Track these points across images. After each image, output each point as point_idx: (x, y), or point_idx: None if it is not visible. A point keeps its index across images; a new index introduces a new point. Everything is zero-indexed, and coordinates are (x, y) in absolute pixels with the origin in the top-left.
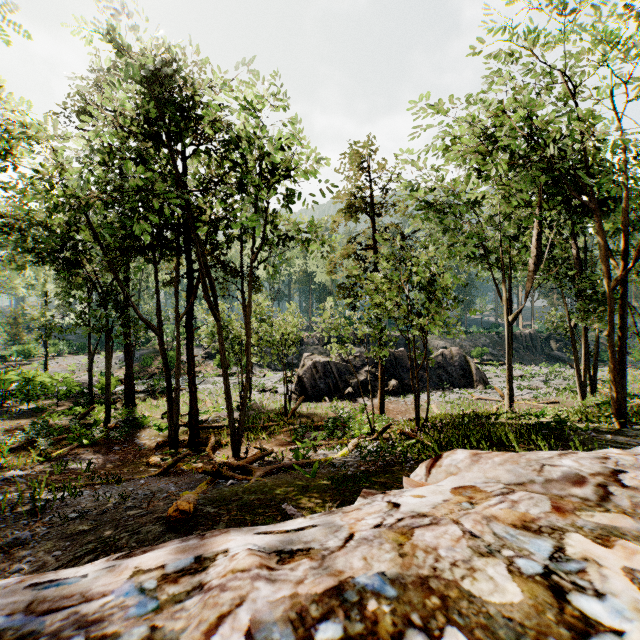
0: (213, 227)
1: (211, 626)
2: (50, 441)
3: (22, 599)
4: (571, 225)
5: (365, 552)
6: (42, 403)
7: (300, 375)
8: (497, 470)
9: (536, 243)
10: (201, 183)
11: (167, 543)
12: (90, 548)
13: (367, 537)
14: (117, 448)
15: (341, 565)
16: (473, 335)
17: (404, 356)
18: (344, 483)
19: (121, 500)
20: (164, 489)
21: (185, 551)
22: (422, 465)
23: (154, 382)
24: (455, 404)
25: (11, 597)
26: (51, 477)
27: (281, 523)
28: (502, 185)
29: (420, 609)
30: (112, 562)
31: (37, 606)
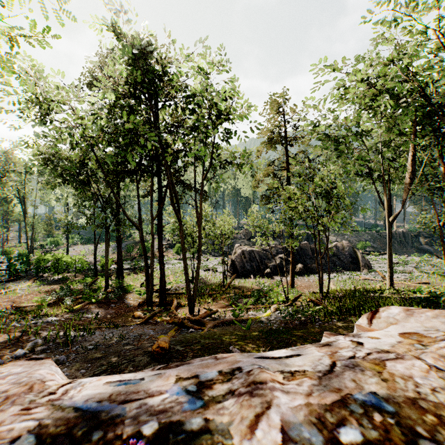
0: (175, 157)
1: (252, 422)
2: (72, 299)
3: (104, 392)
4: (440, 148)
5: (352, 376)
6: (66, 275)
7: (233, 259)
8: (432, 322)
9: (412, 162)
10: (167, 127)
11: (191, 361)
12: (103, 369)
13: (347, 365)
14: (113, 305)
15: (337, 384)
16: (358, 233)
17: (307, 247)
18: (271, 335)
19: (120, 339)
20: (146, 333)
21: (208, 367)
22: (363, 316)
23: (135, 263)
24: (346, 282)
25: (96, 390)
26: (74, 322)
27: (270, 352)
28: (387, 119)
29: (421, 424)
30: (157, 371)
31: (116, 397)
